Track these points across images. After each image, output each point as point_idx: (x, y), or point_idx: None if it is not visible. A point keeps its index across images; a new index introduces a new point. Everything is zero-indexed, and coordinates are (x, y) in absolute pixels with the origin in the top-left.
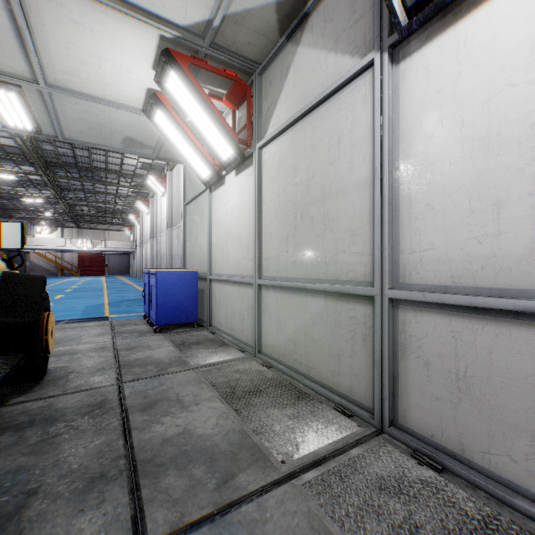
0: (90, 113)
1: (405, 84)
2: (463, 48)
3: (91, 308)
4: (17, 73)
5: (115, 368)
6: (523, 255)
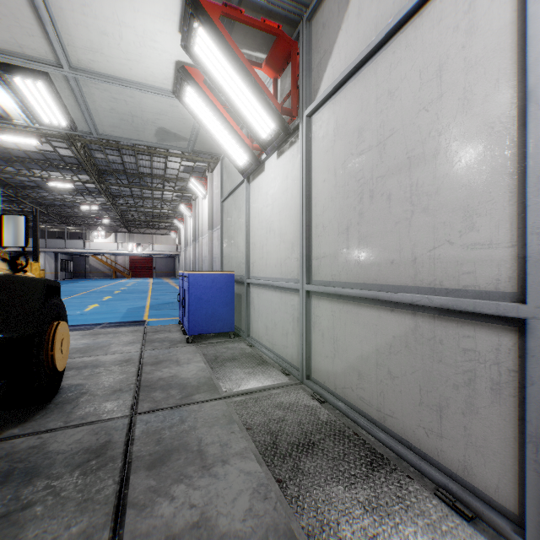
0: (120, 101)
1: None
2: None
3: (132, 311)
4: (40, 57)
5: (134, 390)
6: None
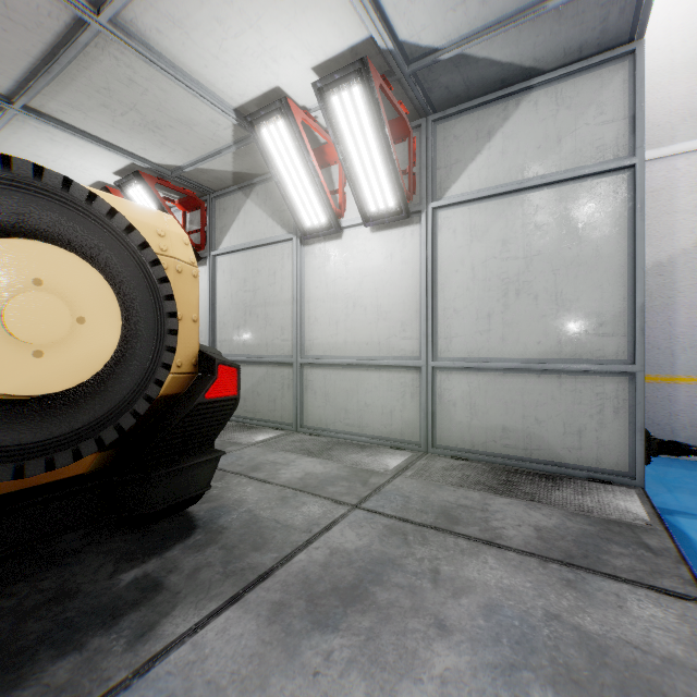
0: None
1: (307, 257)
2: (327, 254)
3: None
4: None
5: None
6: (344, 343)
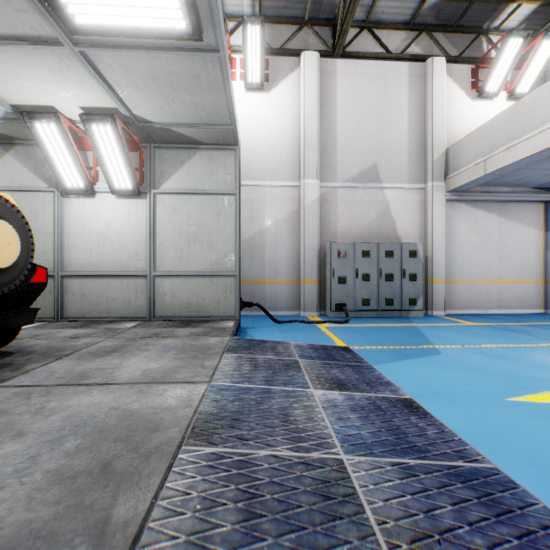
0: None
1: (67, 206)
2: (84, 206)
3: None
4: None
5: None
6: (96, 262)
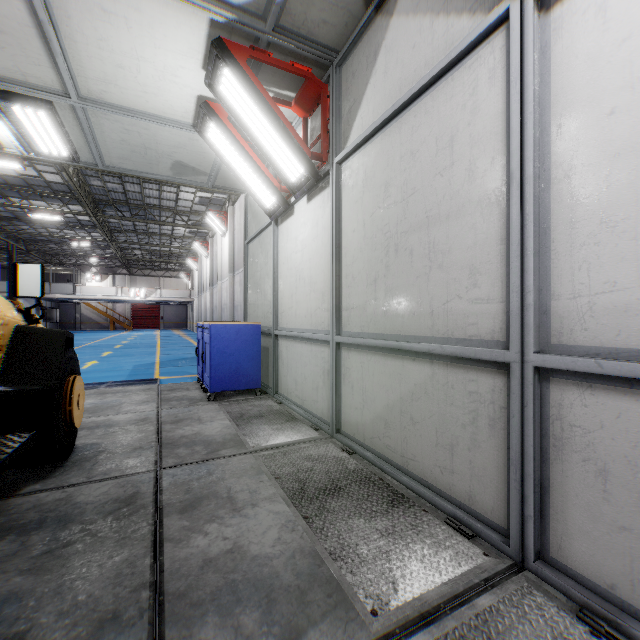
0: (132, 132)
1: (561, 39)
2: None
3: (140, 368)
4: (45, 86)
5: (156, 447)
6: None
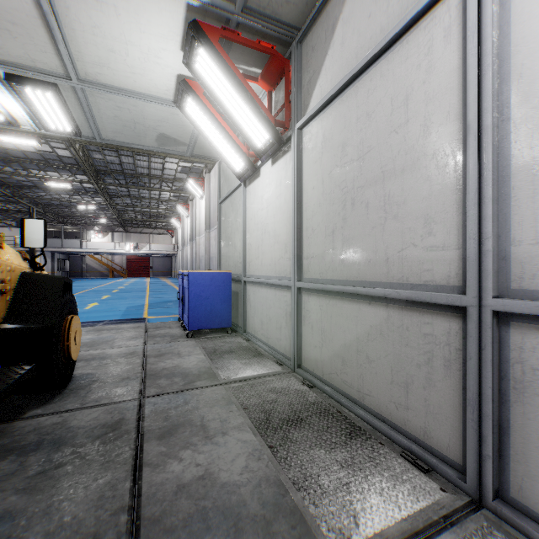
0: (123, 109)
1: None
2: None
3: (132, 309)
4: (50, 70)
5: (140, 378)
6: None
